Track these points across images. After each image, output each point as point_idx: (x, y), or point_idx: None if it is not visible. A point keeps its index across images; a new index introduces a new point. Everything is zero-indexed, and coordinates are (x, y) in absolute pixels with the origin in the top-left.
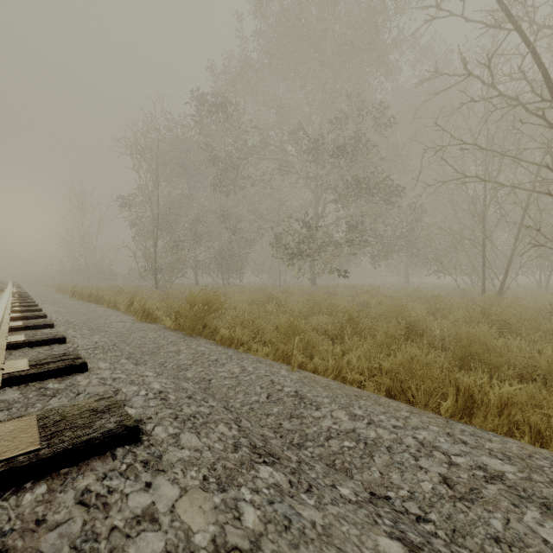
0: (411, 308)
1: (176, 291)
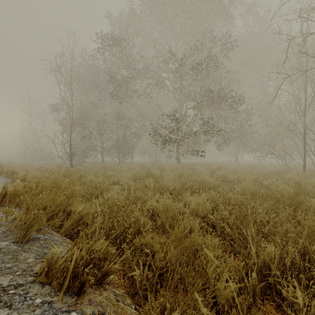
0: (267, 184)
1: (83, 167)
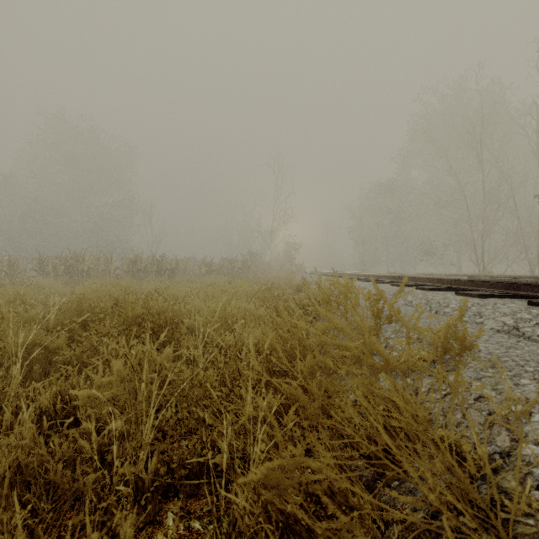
0: None
1: None
